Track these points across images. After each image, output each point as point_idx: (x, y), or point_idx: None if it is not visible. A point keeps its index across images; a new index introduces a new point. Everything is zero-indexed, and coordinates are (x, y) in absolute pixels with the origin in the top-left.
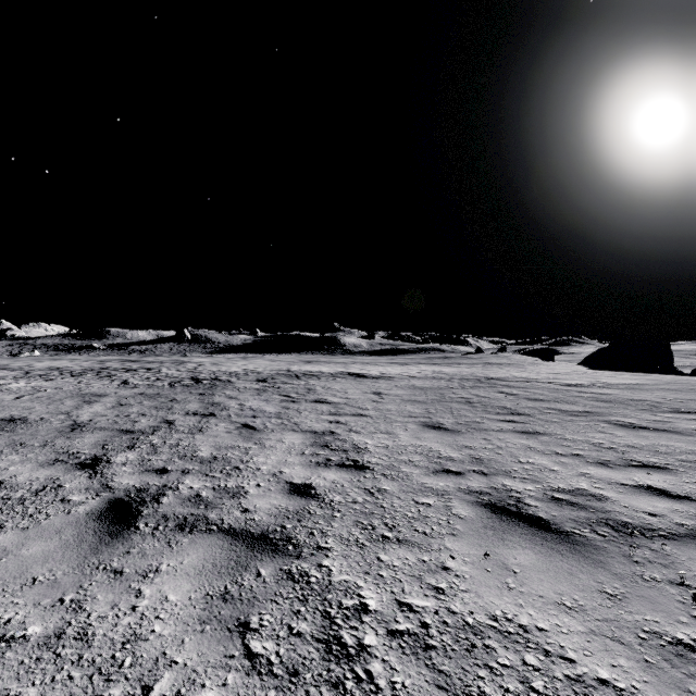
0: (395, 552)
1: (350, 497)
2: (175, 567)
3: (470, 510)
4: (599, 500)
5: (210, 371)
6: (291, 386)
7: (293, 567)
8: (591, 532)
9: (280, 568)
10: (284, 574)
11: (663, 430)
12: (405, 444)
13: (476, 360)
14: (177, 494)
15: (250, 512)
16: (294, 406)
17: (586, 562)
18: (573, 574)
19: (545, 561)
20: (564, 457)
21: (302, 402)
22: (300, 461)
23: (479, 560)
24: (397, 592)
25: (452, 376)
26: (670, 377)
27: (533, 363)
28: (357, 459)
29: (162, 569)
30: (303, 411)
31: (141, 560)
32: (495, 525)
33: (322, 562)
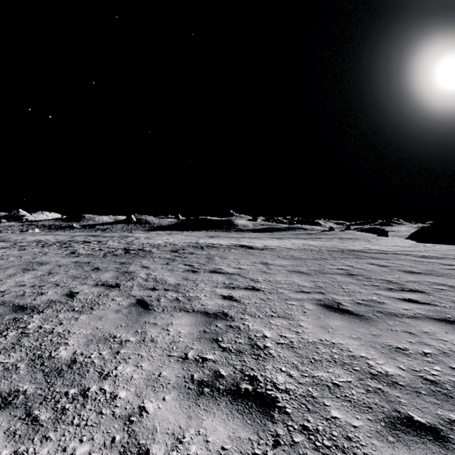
0: None
1: None
2: None
3: None
4: None
5: (141, 243)
6: (196, 256)
7: None
8: None
9: None
10: None
11: None
12: (312, 339)
13: (331, 235)
14: None
15: None
16: (193, 276)
17: None
18: None
19: None
20: None
21: (201, 272)
22: (177, 378)
23: None
24: None
25: (320, 248)
26: None
27: (374, 238)
28: (256, 375)
29: None
30: (200, 283)
31: None
32: None
33: None
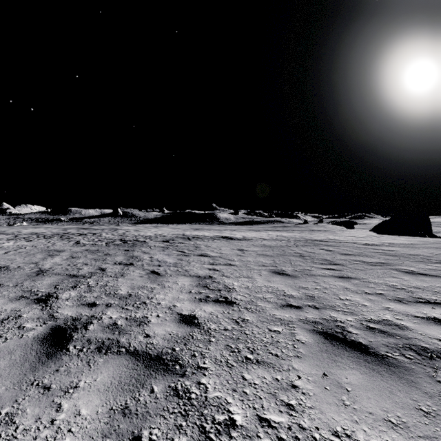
0: (255, 372)
1: (222, 325)
2: (90, 383)
3: (309, 336)
4: (402, 329)
5: (133, 235)
6: (185, 245)
7: (178, 384)
8: (400, 355)
9: (168, 385)
10: (171, 391)
11: (436, 275)
12: (260, 285)
13: (304, 228)
14: (100, 322)
15: (150, 337)
16: (186, 258)
17: (401, 382)
18: (393, 393)
19: (369, 381)
20: (371, 295)
21: (191, 256)
22: (188, 298)
23: (319, 379)
24: (258, 408)
25: (289, 239)
26: (432, 239)
27: (341, 230)
28: (227, 296)
29: (80, 385)
30: (192, 262)
31: (66, 377)
32: (328, 349)
33: (200, 380)
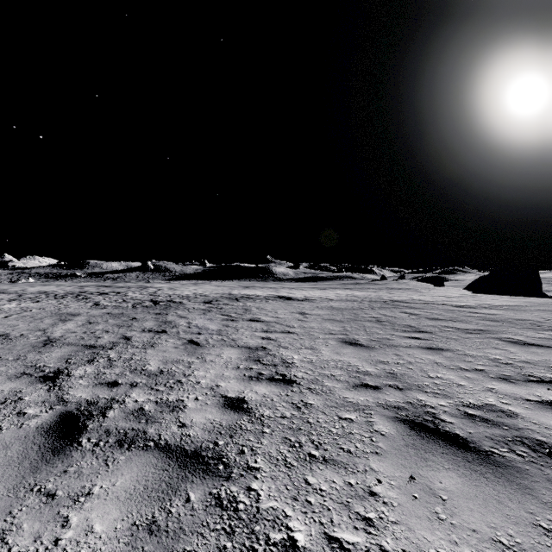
0: (322, 474)
1: (279, 412)
2: (107, 489)
3: (390, 426)
4: (510, 417)
5: (167, 294)
6: (232, 307)
7: (222, 490)
8: (509, 452)
9: (209, 491)
10: (213, 499)
11: (550, 346)
12: (326, 359)
13: (381, 286)
14: (123, 407)
15: (186, 427)
16: (232, 324)
17: (512, 488)
18: (502, 502)
19: (471, 486)
20: (469, 372)
21: (240, 321)
22: (235, 375)
23: (405, 484)
24: (326, 523)
25: (363, 299)
26: (543, 300)
27: (427, 288)
28: (285, 373)
29: (94, 491)
30: (240, 329)
31: (76, 481)
32: (416, 443)
33: (251, 485)
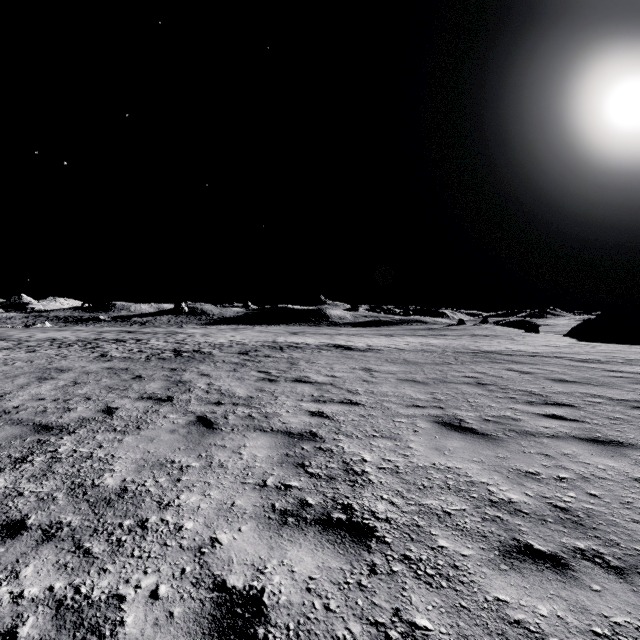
0: None
1: None
2: None
3: None
4: None
5: (196, 342)
6: (273, 360)
7: None
8: None
9: None
10: None
11: None
12: (423, 463)
13: (461, 332)
14: None
15: None
16: (270, 387)
17: None
18: None
19: None
20: None
21: (281, 382)
22: (255, 507)
23: None
24: None
25: (444, 349)
26: None
27: (519, 335)
28: (351, 504)
29: None
30: (280, 395)
31: None
32: None
33: None
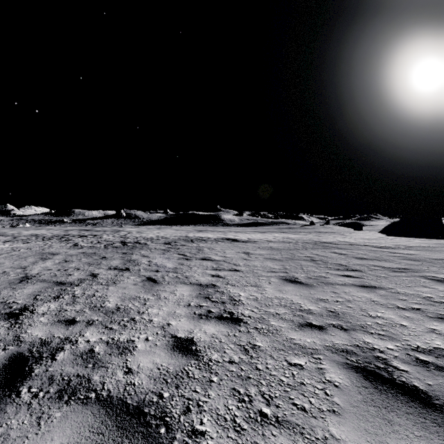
0: (276, 443)
1: (227, 355)
2: None
3: (343, 375)
4: None
5: (134, 237)
6: (187, 247)
7: None
8: None
9: None
10: None
11: None
12: (270, 296)
13: (311, 230)
14: (73, 348)
15: (132, 374)
16: (187, 262)
17: None
18: None
19: None
20: (407, 311)
21: (193, 260)
22: (186, 313)
23: None
24: None
25: (297, 241)
26: None
27: (349, 232)
28: (232, 311)
29: None
30: (193, 267)
31: None
32: (374, 399)
33: None
